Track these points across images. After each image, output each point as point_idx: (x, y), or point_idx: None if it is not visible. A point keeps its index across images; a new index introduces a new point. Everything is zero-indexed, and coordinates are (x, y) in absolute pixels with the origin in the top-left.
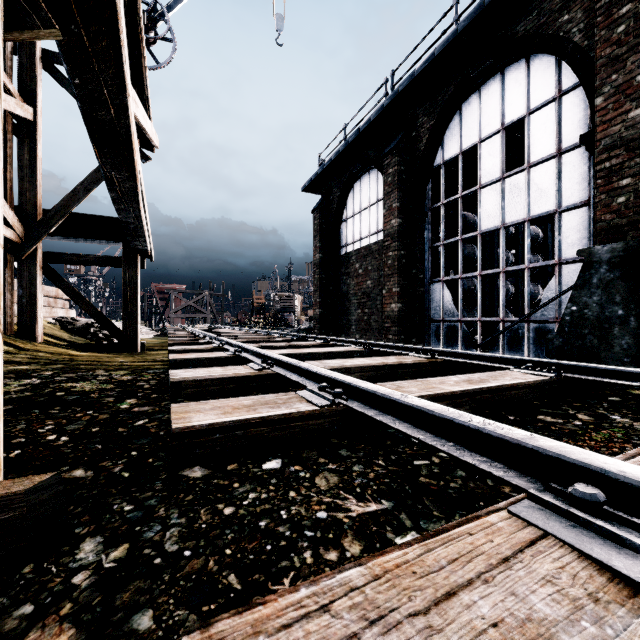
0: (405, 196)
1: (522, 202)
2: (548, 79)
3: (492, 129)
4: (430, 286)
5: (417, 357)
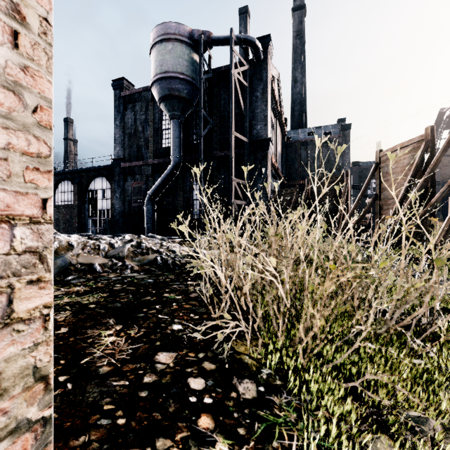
0: (80, 196)
1: (105, 205)
2: (109, 184)
3: (101, 188)
4: (88, 220)
5: (80, 235)
